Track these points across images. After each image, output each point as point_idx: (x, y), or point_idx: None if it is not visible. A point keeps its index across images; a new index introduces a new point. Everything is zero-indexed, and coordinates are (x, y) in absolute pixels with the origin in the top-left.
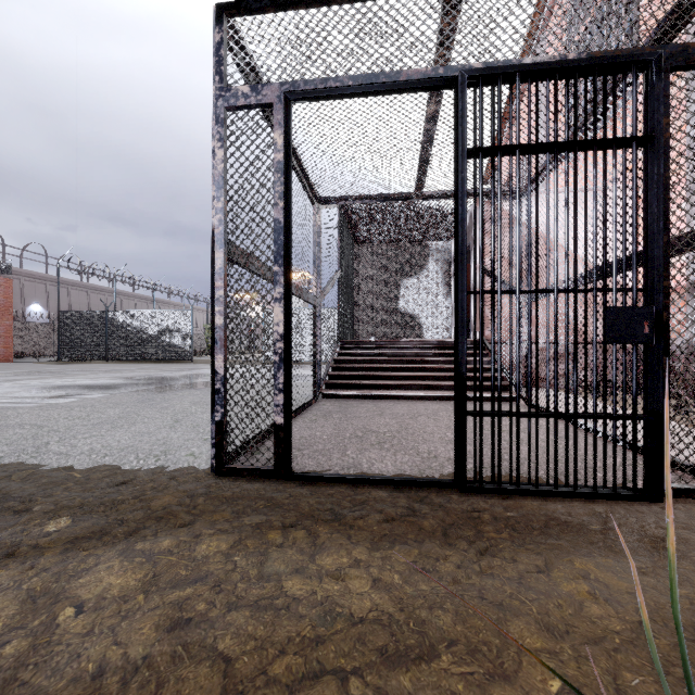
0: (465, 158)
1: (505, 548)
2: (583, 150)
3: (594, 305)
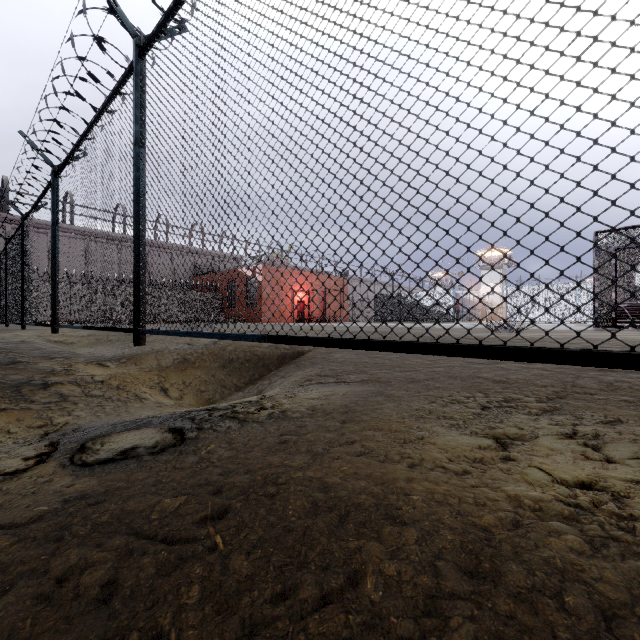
0: None
1: None
2: None
3: None
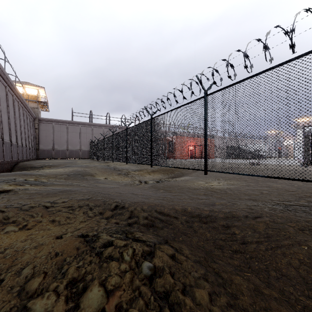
0: None
1: None
2: None
3: None
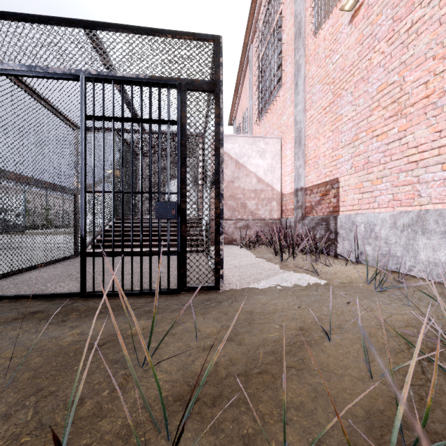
0: (83, 120)
1: (68, 321)
2: (149, 123)
3: (150, 200)
